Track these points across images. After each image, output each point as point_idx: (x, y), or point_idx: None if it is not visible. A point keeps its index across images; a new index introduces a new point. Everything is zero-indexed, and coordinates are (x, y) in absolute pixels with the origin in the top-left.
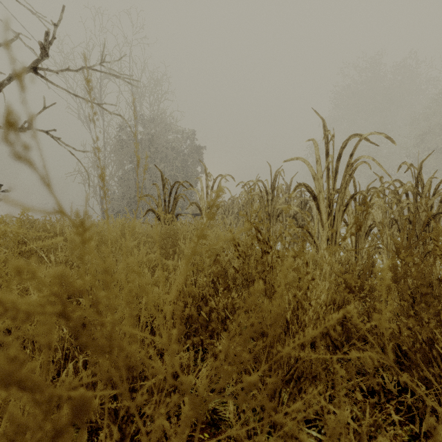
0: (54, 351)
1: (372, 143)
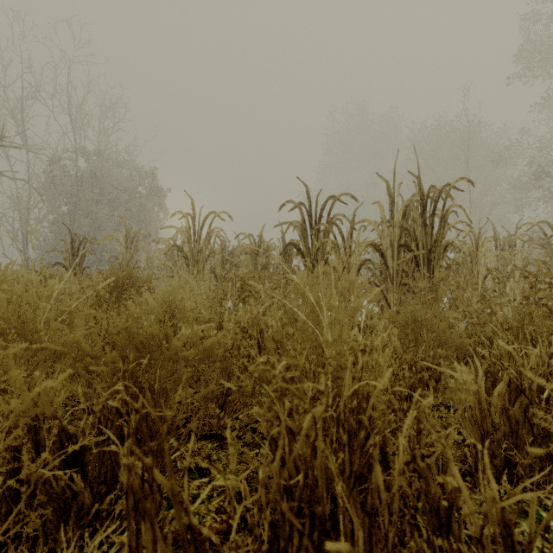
0: None
1: (222, 219)
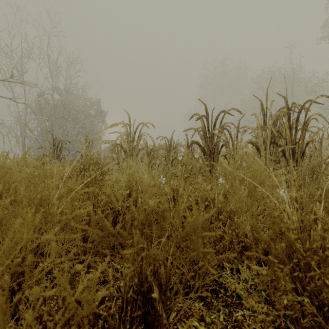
0: None
1: (148, 127)
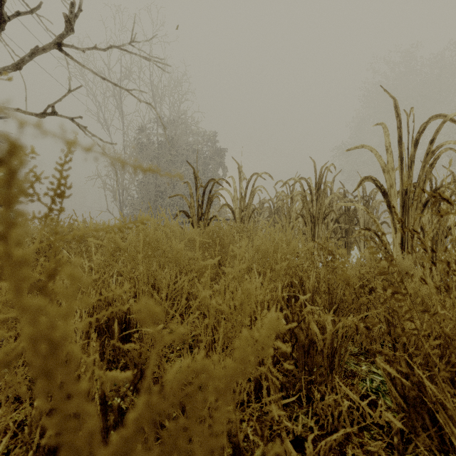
0: (104, 415)
1: None
